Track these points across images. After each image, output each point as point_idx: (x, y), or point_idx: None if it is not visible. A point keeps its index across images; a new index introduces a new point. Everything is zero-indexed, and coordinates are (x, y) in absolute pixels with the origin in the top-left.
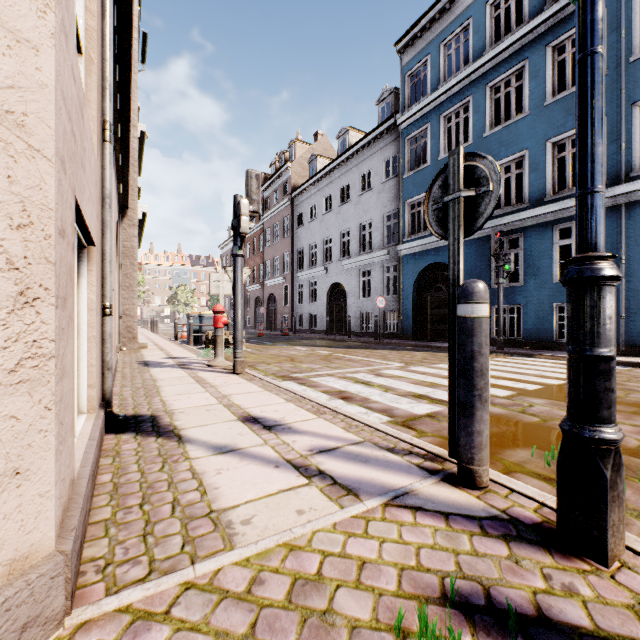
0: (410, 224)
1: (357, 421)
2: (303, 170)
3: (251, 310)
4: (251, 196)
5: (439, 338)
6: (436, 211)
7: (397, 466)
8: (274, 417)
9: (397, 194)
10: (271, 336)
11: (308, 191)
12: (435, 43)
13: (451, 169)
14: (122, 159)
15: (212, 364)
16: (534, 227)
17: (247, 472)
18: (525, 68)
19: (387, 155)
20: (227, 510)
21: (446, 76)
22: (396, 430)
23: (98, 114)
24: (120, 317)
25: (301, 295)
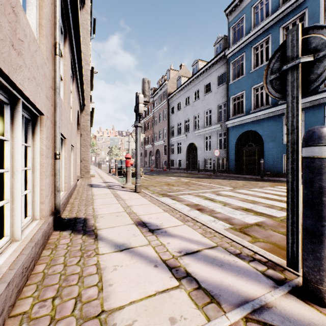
0: (233, 109)
1: (210, 228)
2: (174, 84)
3: (147, 158)
4: (145, 93)
5: (250, 173)
6: (274, 80)
7: (246, 272)
8: (156, 223)
9: (225, 93)
10: (157, 171)
11: (176, 95)
12: (248, 7)
13: (289, 43)
14: (79, 78)
15: (124, 186)
16: (311, 107)
17: (134, 270)
18: (305, 13)
19: (220, 72)
20: (114, 311)
21: (255, 25)
22: (239, 238)
23: (49, 36)
24: (81, 161)
25: (173, 150)
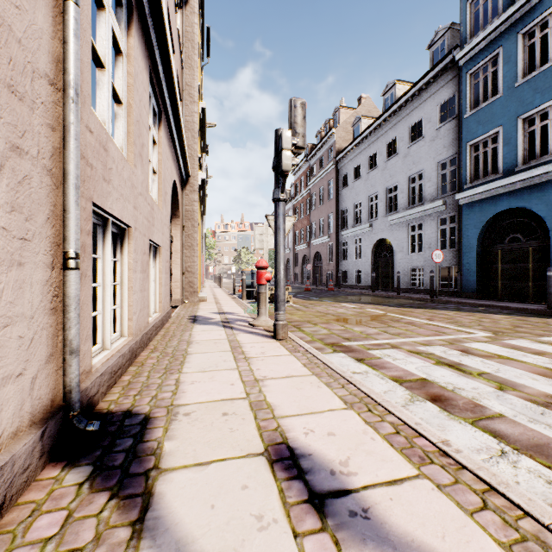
0: (473, 168)
1: (528, 515)
2: (347, 134)
3: (299, 267)
4: (295, 129)
5: (515, 297)
6: None
7: None
8: (328, 456)
9: (455, 138)
10: (317, 291)
11: (352, 152)
12: None
13: None
14: (174, 121)
15: (254, 324)
16: None
17: None
18: None
19: (442, 98)
20: None
21: None
22: None
23: None
24: (183, 273)
25: (345, 252)
